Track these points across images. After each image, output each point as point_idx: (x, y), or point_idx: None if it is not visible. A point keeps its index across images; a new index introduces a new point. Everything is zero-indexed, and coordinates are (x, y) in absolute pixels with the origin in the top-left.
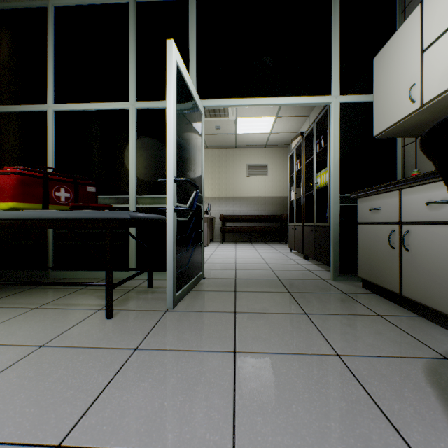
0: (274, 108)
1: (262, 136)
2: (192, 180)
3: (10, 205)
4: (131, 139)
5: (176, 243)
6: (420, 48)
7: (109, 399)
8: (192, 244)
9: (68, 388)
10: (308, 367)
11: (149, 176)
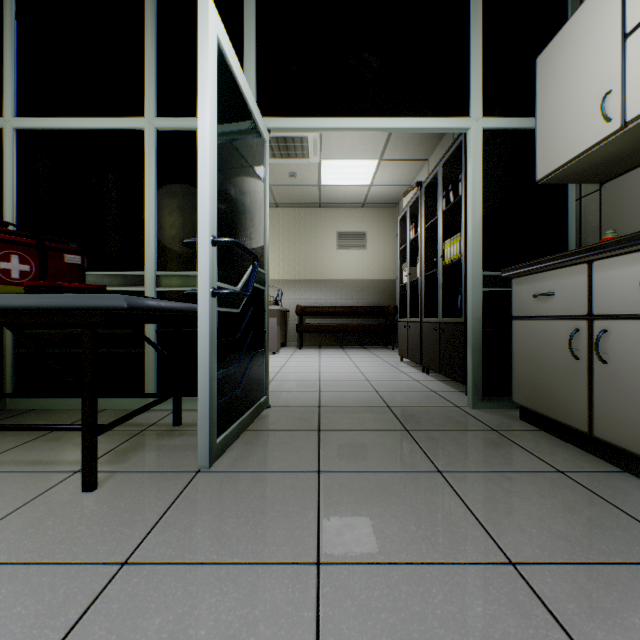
0: (376, 146)
1: (358, 189)
2: (248, 246)
3: None
4: (148, 179)
5: (217, 351)
6: (620, 32)
7: None
8: (248, 352)
9: None
10: (461, 598)
11: (178, 241)
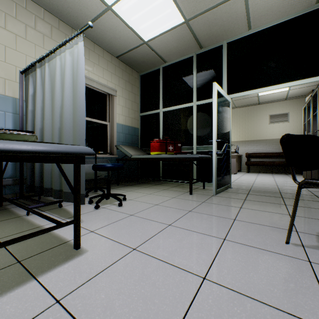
0: None
1: (281, 93)
2: (224, 138)
3: (157, 153)
4: (194, 120)
5: (216, 167)
6: None
7: (199, 208)
8: (224, 169)
9: (186, 205)
10: (271, 214)
11: (202, 136)
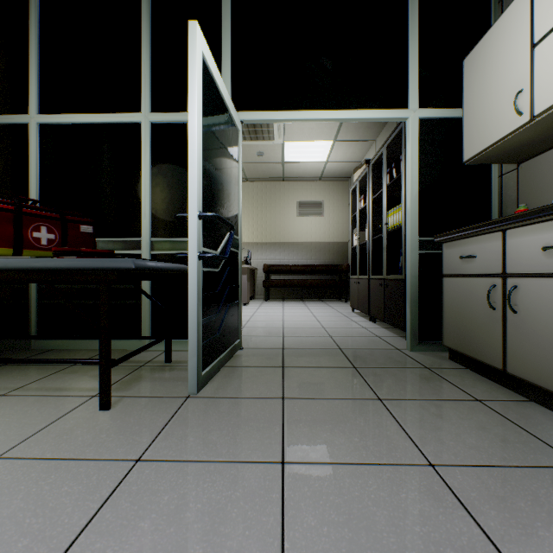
0: (331, 129)
1: (316, 165)
2: (225, 217)
3: None
4: (144, 163)
5: (202, 302)
6: (529, 42)
7: None
8: (225, 304)
9: (21, 534)
10: (391, 487)
11: (168, 213)
